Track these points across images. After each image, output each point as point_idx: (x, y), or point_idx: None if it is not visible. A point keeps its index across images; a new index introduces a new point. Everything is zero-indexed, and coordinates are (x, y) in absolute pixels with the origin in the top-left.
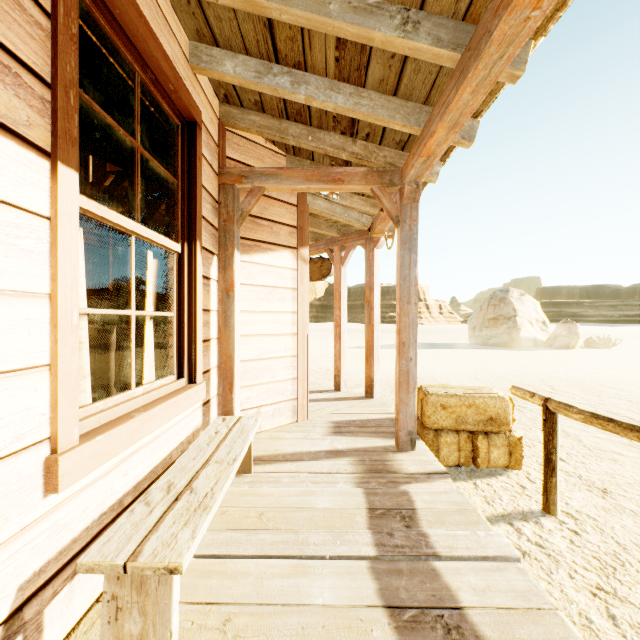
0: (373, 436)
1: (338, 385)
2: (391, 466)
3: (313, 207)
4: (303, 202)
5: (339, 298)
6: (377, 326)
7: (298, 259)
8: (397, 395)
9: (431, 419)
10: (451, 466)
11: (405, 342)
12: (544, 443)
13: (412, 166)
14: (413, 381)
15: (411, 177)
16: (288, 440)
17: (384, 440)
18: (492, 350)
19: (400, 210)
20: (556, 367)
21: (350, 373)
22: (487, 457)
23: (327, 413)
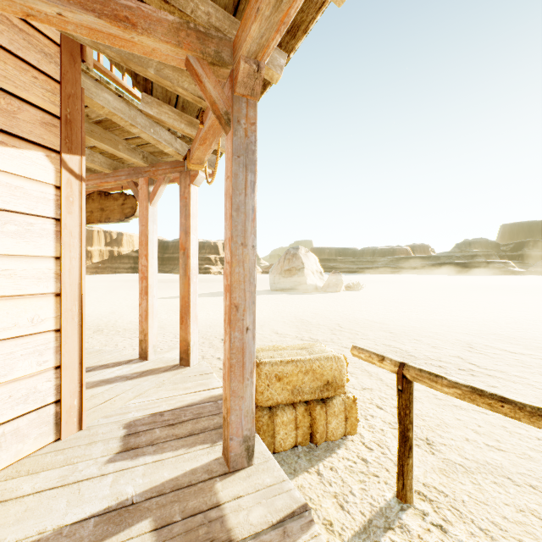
0: (189, 443)
1: (145, 352)
2: (221, 523)
3: (96, 99)
4: (73, 81)
5: (146, 243)
6: (195, 278)
7: (62, 170)
8: (227, 384)
9: (265, 395)
10: (287, 448)
11: (239, 304)
12: (399, 418)
13: (256, 12)
14: (250, 361)
15: (251, 45)
16: (20, 502)
17: (206, 449)
18: (288, 295)
19: (232, 103)
20: (335, 307)
21: (165, 327)
22: (325, 429)
23: (121, 405)
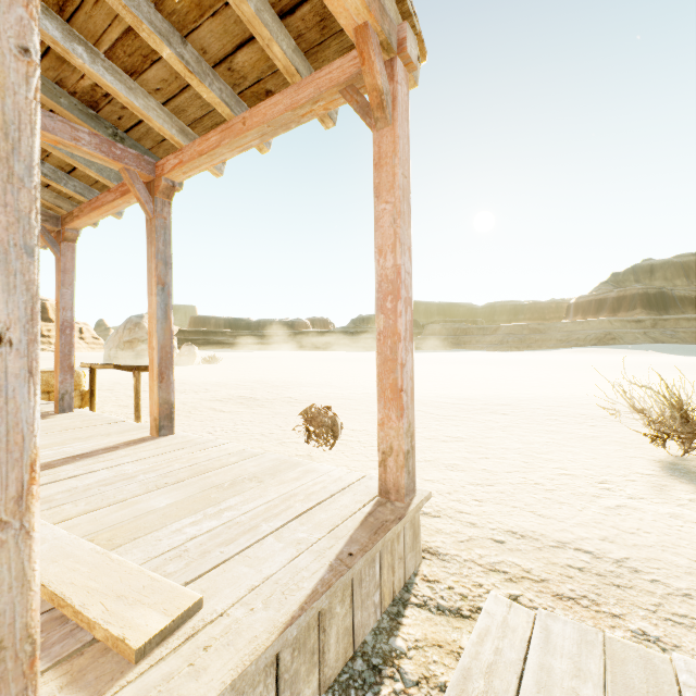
0: None
1: None
2: None
3: None
4: None
5: None
6: None
7: None
8: None
9: None
10: None
11: None
12: (91, 383)
13: None
14: None
15: None
16: None
17: None
18: None
19: None
20: None
21: None
22: None
23: None
